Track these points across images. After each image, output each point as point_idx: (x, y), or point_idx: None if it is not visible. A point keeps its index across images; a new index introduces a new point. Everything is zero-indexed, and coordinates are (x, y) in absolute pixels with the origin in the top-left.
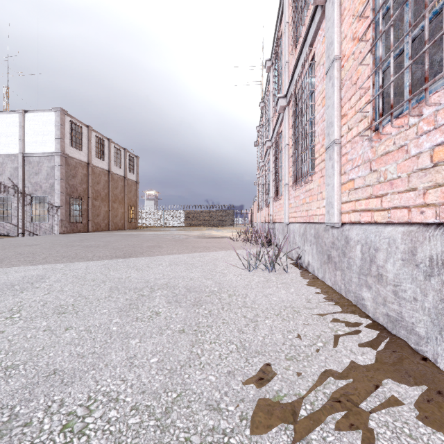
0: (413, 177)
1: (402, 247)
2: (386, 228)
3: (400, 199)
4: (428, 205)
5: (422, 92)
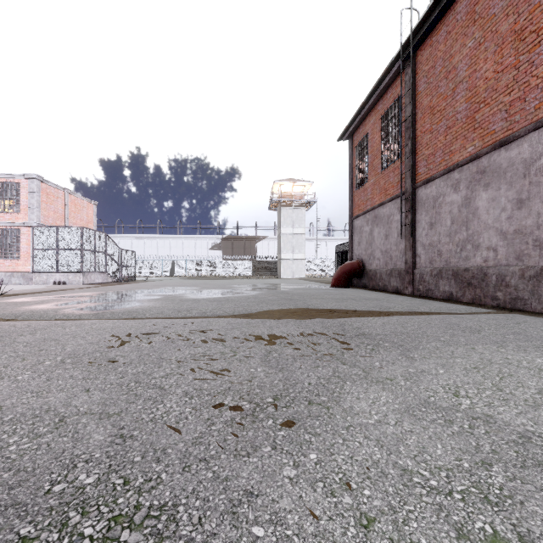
0: (6, 267)
1: (4, 274)
2: (1, 272)
3: (4, 269)
4: (8, 270)
5: (7, 258)
